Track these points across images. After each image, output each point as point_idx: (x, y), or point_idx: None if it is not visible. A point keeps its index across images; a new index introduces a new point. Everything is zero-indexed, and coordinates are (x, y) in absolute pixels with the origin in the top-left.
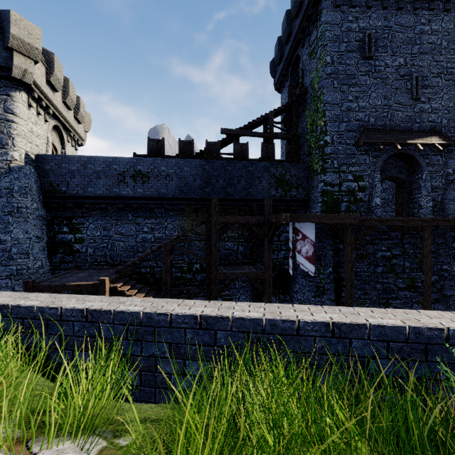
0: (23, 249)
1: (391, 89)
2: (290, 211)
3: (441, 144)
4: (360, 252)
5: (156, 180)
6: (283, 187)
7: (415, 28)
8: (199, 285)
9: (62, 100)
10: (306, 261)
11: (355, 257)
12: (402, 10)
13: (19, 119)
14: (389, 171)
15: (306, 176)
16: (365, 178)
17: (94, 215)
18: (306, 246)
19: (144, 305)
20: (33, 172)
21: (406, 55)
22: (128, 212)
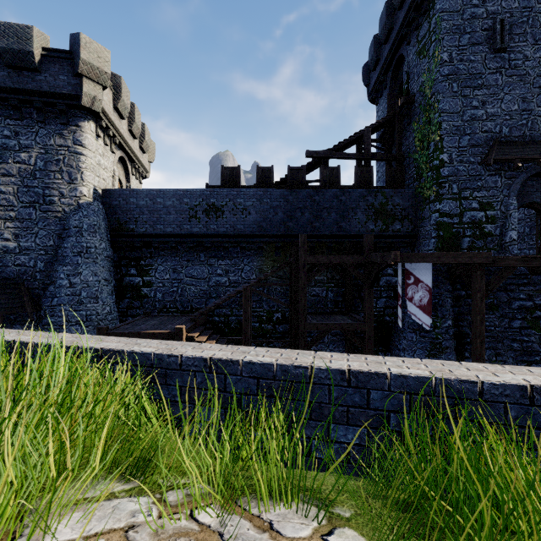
0: (93, 293)
1: (532, 88)
2: (392, 249)
3: None
4: (489, 301)
5: (232, 214)
6: (383, 219)
7: None
8: (280, 338)
9: (128, 128)
10: (420, 312)
11: None
12: None
13: (88, 151)
14: (529, 196)
15: (413, 205)
16: (496, 206)
17: (163, 255)
18: (420, 292)
19: (273, 356)
20: (101, 208)
21: None
22: (200, 252)
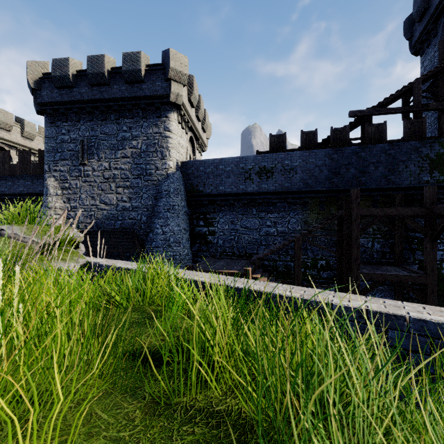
0: (177, 239)
1: None
2: None
3: None
4: None
5: (280, 174)
6: (441, 170)
7: None
8: (324, 283)
9: (196, 114)
10: None
11: None
12: None
13: (173, 134)
14: None
15: None
16: None
17: (224, 210)
18: None
19: (442, 315)
20: (180, 176)
21: None
22: (252, 207)
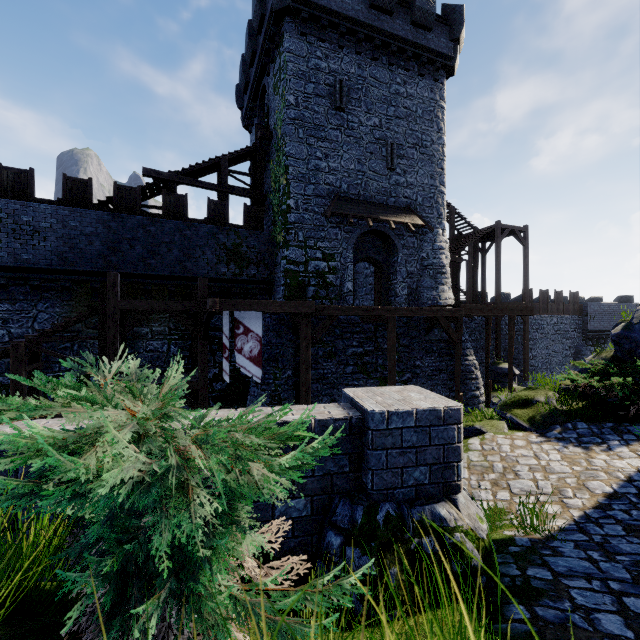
0: None
1: (365, 152)
2: (249, 296)
3: (415, 225)
4: (328, 349)
5: (12, 237)
6: (237, 262)
7: (391, 86)
8: None
9: None
10: (250, 364)
11: (323, 355)
12: (378, 61)
13: None
14: (367, 251)
15: (269, 250)
16: (337, 258)
17: None
18: (250, 343)
19: None
20: None
21: (381, 116)
22: None
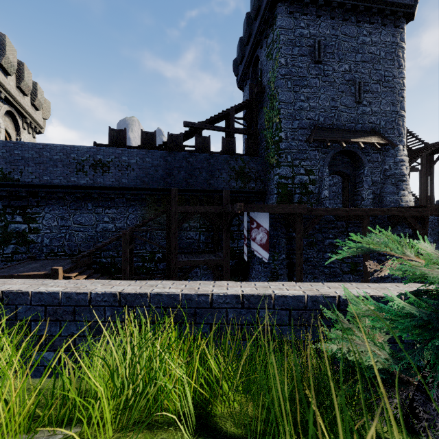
0: None
1: (338, 92)
2: (249, 202)
3: (380, 143)
4: (310, 240)
5: (117, 170)
6: (242, 179)
7: (358, 38)
8: (161, 274)
9: (17, 85)
10: (260, 249)
11: (306, 244)
12: (347, 21)
13: None
14: (337, 166)
15: (263, 169)
16: (316, 172)
17: (51, 204)
18: (260, 234)
19: (67, 286)
20: None
21: (350, 62)
22: (87, 202)
